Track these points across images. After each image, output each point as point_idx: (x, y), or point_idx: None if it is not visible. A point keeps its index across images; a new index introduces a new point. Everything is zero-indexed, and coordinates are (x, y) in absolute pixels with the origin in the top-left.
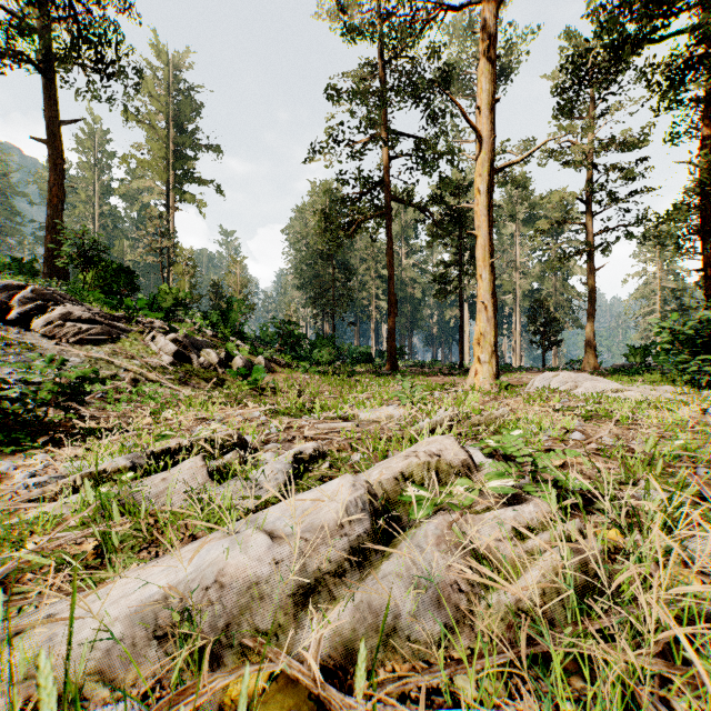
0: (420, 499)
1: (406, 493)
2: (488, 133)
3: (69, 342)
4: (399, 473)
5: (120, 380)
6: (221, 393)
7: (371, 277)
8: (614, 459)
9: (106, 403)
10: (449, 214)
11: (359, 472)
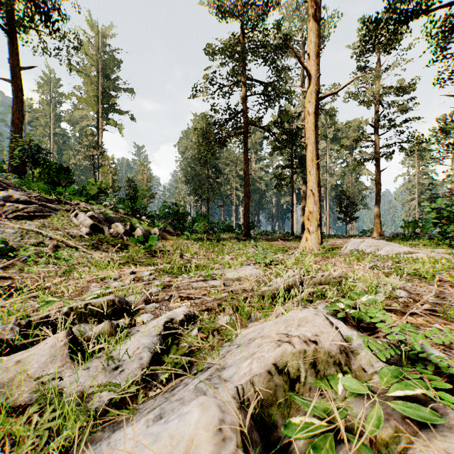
0: (313, 434)
1: (291, 420)
2: (315, 72)
3: (8, 218)
4: (272, 365)
5: (45, 246)
6: (122, 256)
7: (233, 176)
8: (453, 321)
9: (28, 265)
10: (285, 133)
11: (226, 342)
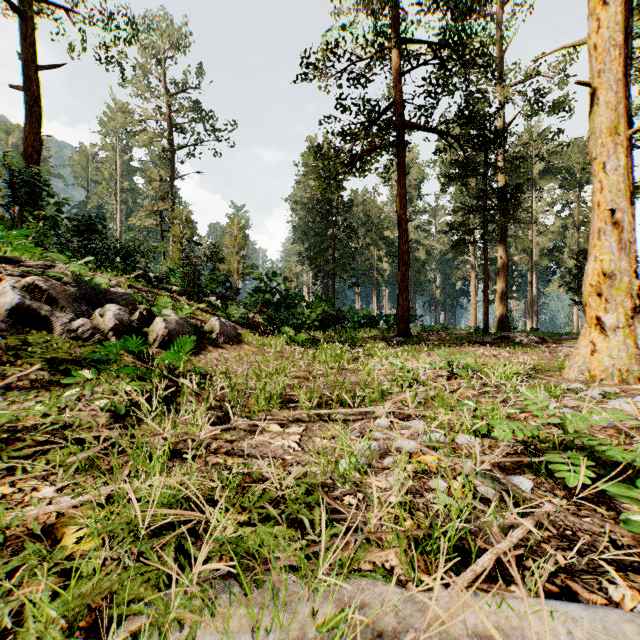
0: None
1: None
2: None
3: None
4: None
5: None
6: None
7: (373, 239)
8: None
9: None
10: (481, 135)
11: None
